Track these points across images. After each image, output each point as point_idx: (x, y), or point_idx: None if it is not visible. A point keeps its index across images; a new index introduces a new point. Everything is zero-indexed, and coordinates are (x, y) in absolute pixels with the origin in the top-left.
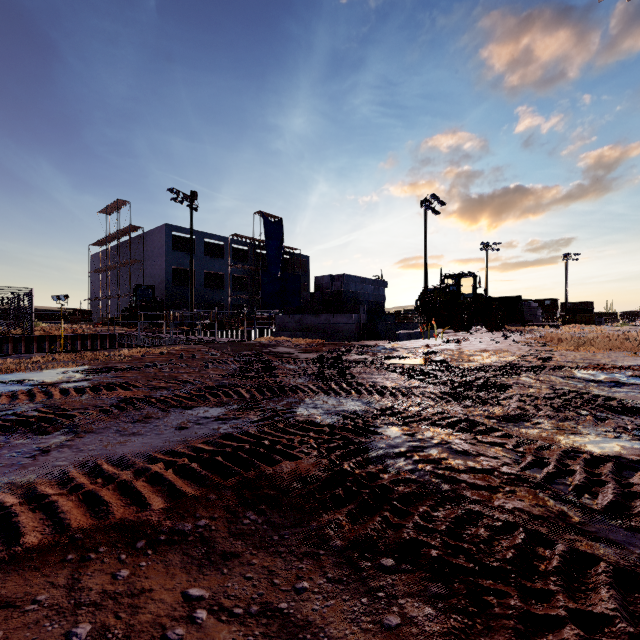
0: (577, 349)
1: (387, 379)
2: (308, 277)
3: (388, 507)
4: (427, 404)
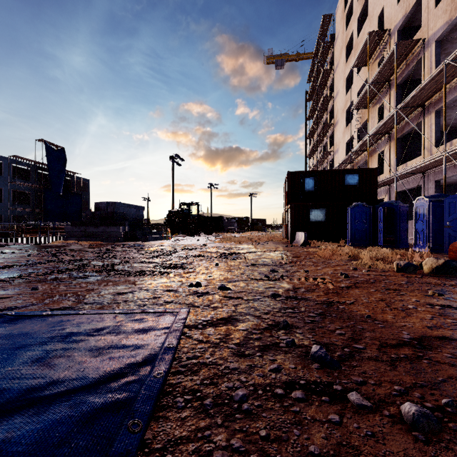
0: (223, 242)
1: (132, 256)
2: (88, 196)
3: (115, 271)
4: (141, 259)
